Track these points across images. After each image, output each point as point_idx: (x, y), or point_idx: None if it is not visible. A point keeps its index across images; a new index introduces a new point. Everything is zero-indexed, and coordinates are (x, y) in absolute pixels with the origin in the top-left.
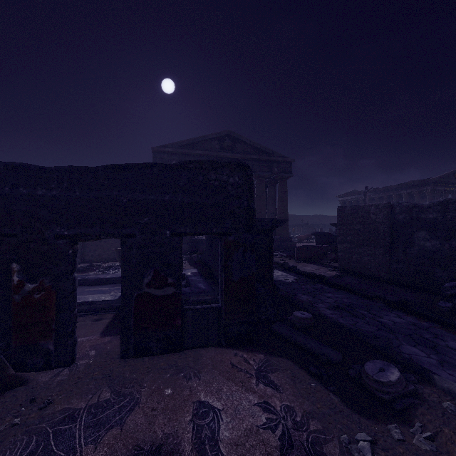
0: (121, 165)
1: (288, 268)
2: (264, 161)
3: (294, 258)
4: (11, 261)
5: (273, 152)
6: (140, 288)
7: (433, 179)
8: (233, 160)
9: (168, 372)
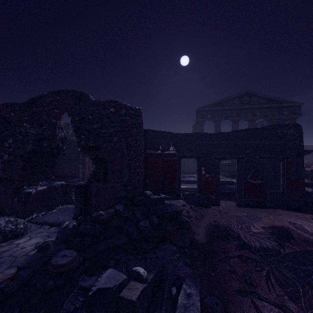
0: (238, 130)
1: (305, 183)
2: (275, 107)
3: (307, 178)
4: (201, 166)
5: (283, 100)
6: (246, 179)
7: None
8: (290, 123)
9: (265, 213)
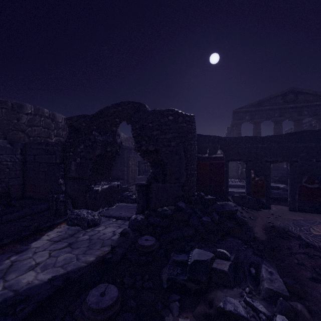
0: (291, 133)
1: None
2: None
3: None
4: (250, 170)
5: None
6: (300, 183)
7: None
8: None
9: None
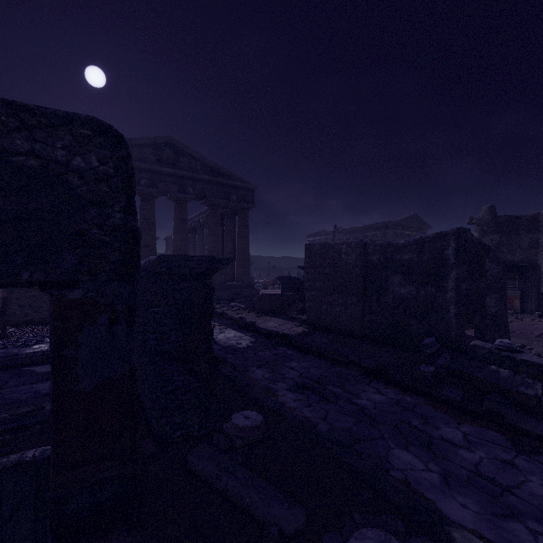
0: None
1: (245, 325)
2: (219, 184)
3: (255, 310)
4: None
5: (230, 174)
6: None
7: (395, 221)
8: (80, 116)
9: None
